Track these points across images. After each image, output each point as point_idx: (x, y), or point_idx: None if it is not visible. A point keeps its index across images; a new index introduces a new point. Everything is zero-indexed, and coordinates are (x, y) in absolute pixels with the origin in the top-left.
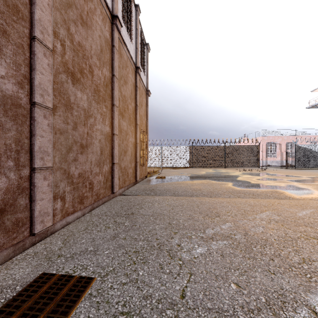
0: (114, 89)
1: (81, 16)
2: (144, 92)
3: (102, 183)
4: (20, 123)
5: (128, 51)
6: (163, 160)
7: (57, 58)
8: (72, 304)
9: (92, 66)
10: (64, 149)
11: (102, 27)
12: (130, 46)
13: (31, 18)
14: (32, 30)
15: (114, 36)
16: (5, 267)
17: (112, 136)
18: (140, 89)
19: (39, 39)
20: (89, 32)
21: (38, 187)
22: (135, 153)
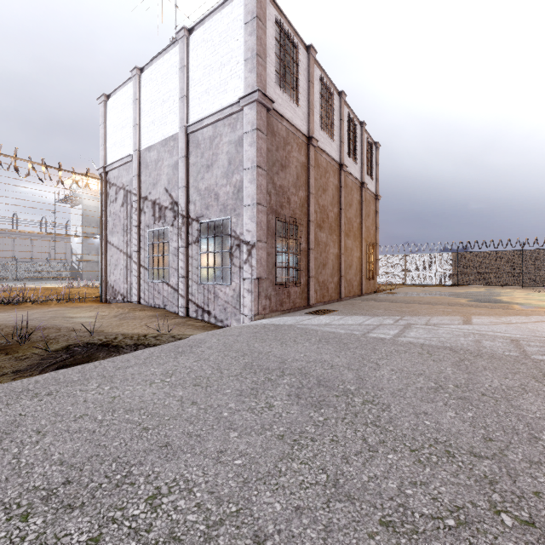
0: (341, 219)
1: (323, 188)
2: (372, 199)
3: (333, 289)
4: (306, 258)
5: (353, 176)
6: (408, 274)
7: (314, 222)
8: (334, 311)
9: (328, 213)
10: (317, 267)
11: (333, 180)
12: (355, 168)
13: (308, 212)
14: (309, 217)
15: (341, 179)
16: (307, 309)
17: (340, 255)
18: (366, 199)
19: (311, 220)
20: (327, 193)
21: (310, 284)
22: (360, 267)
